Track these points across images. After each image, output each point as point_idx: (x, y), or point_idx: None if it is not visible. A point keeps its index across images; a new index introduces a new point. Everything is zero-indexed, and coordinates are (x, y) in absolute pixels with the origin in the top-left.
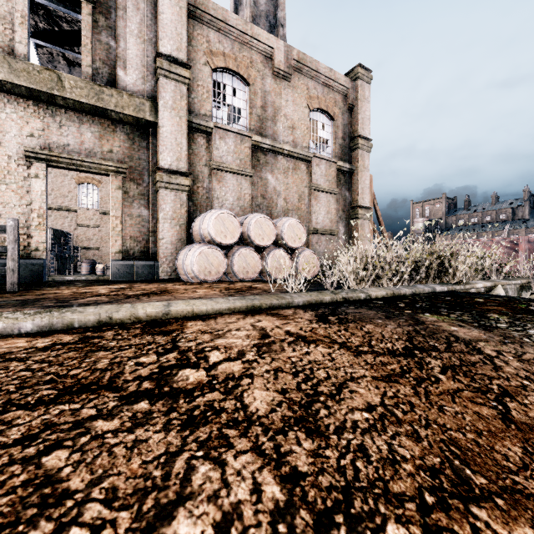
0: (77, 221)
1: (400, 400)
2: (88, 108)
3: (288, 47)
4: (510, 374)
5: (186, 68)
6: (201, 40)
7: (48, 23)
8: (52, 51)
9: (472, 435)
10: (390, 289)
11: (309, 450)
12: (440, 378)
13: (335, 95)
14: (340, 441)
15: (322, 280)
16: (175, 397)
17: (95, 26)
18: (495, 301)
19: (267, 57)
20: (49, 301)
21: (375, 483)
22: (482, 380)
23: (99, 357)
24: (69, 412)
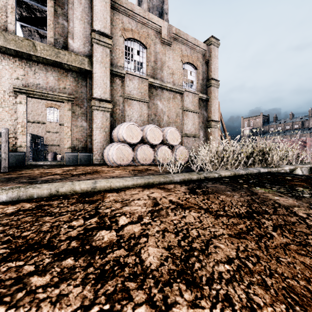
0: (46, 129)
1: (249, 253)
2: (51, 62)
3: (169, 25)
4: None
5: (109, 38)
6: (118, 22)
7: (28, 13)
8: (30, 29)
9: (303, 282)
10: (233, 171)
11: (188, 301)
12: (273, 234)
13: (197, 54)
14: (211, 292)
15: (190, 164)
16: (93, 254)
17: (55, 13)
18: (298, 179)
19: (157, 31)
20: (24, 178)
21: None
22: (301, 236)
23: (45, 221)
24: (14, 269)
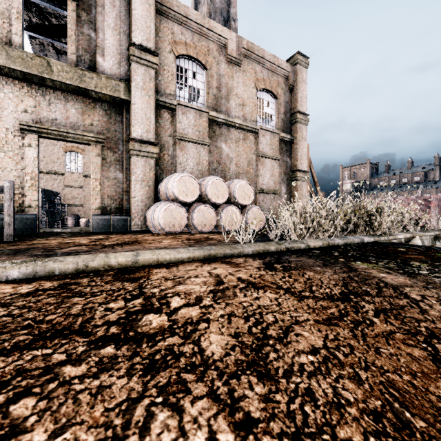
0: (64, 183)
1: (341, 342)
2: (73, 89)
3: (239, 37)
4: (435, 317)
5: (154, 55)
6: (166, 32)
7: (40, 19)
8: (43, 42)
9: (408, 376)
10: (326, 240)
11: (260, 395)
12: (374, 321)
13: (278, 78)
14: (288, 385)
15: (267, 232)
16: (139, 342)
17: (78, 20)
18: (415, 250)
19: (221, 46)
20: (38, 250)
21: (323, 428)
22: (411, 323)
23: (74, 303)
24: (41, 358)
